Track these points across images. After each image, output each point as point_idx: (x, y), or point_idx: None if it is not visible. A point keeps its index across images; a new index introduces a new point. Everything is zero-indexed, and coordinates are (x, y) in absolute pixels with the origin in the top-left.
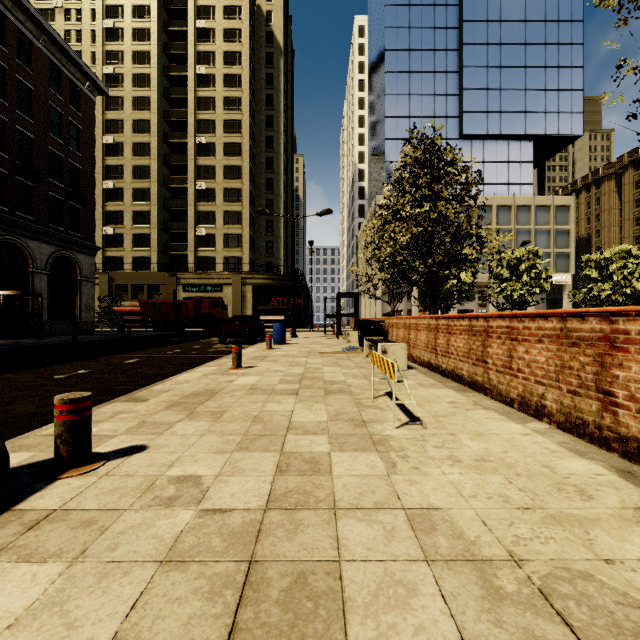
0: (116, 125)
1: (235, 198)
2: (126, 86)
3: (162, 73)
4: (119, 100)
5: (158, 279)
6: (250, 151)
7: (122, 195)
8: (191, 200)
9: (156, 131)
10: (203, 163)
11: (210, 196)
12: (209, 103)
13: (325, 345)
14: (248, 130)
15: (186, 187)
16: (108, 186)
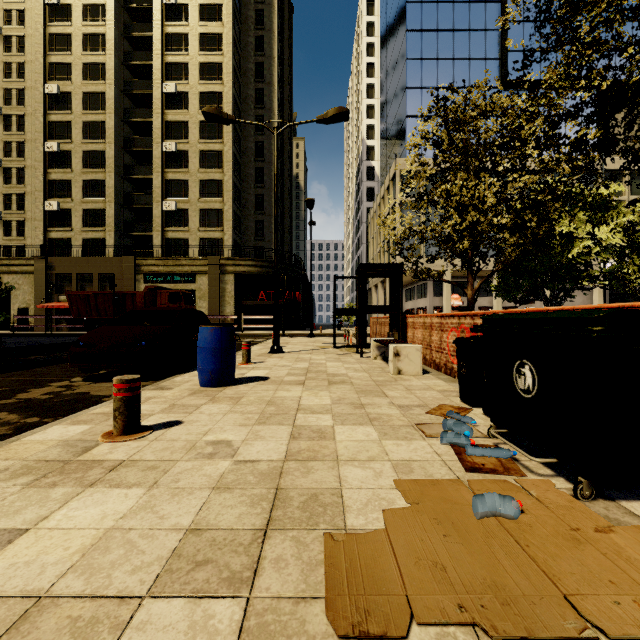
0: (62, 70)
1: (214, 163)
2: (75, 20)
3: (122, 5)
4: (66, 38)
5: (111, 266)
6: (234, 104)
7: (70, 160)
8: (157, 165)
9: (112, 77)
10: (173, 118)
11: (182, 161)
12: (181, 41)
13: (342, 391)
14: (230, 75)
15: (152, 150)
16: (51, 148)
